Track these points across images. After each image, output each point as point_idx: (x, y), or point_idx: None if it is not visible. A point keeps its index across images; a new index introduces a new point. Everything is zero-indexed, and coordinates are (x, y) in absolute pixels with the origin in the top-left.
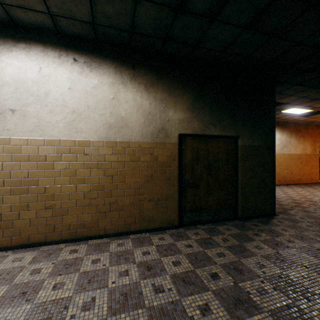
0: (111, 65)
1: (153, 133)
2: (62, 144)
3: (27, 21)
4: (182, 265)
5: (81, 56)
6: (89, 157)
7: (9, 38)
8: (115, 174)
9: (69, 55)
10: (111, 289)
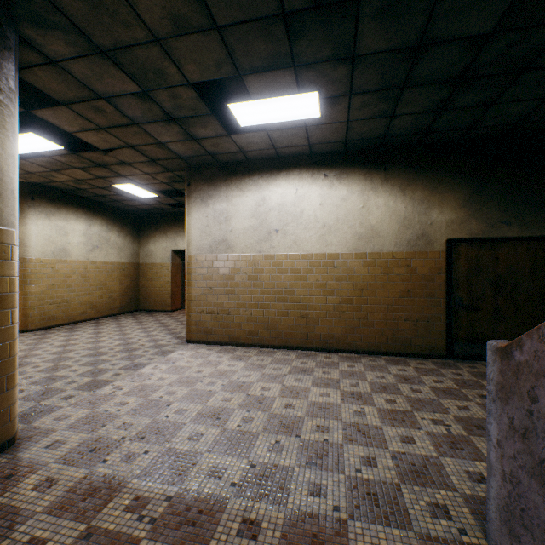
0: (360, 172)
1: (410, 241)
2: (314, 258)
3: (288, 153)
4: (444, 384)
5: (330, 171)
6: (338, 270)
7: (274, 170)
8: (365, 288)
9: (320, 173)
10: (370, 382)
